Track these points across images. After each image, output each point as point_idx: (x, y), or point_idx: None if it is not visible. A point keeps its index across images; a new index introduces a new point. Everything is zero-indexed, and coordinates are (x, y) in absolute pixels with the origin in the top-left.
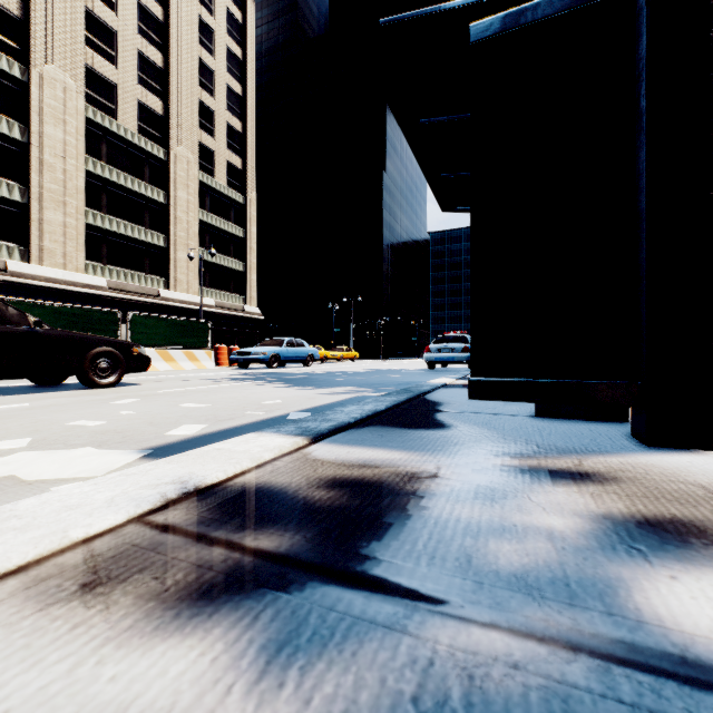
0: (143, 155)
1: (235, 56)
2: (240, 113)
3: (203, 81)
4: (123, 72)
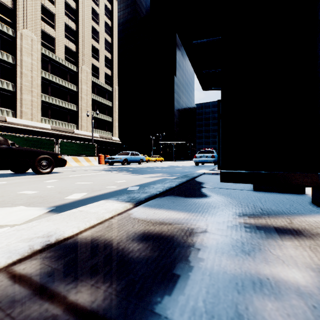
0: (67, 69)
1: (108, 25)
2: (110, 50)
3: (93, 36)
4: (58, 32)
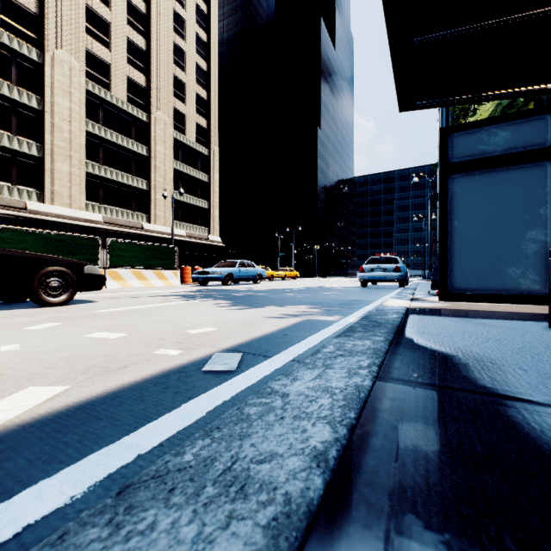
0: (130, 118)
1: (202, 39)
2: (205, 84)
3: (176, 60)
4: (115, 55)
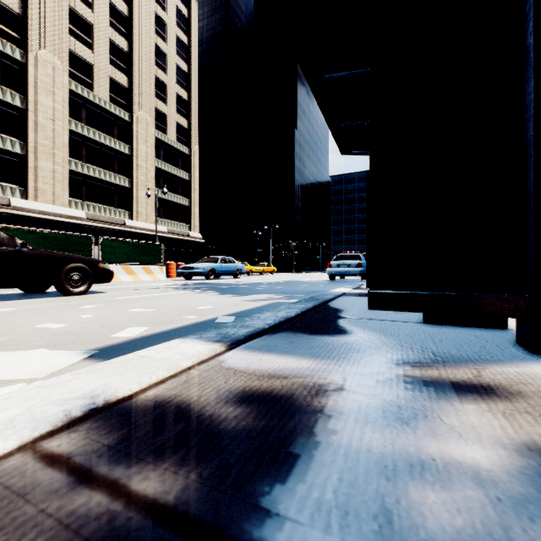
0: (112, 118)
1: (182, 42)
2: (186, 85)
3: (158, 62)
4: (97, 55)
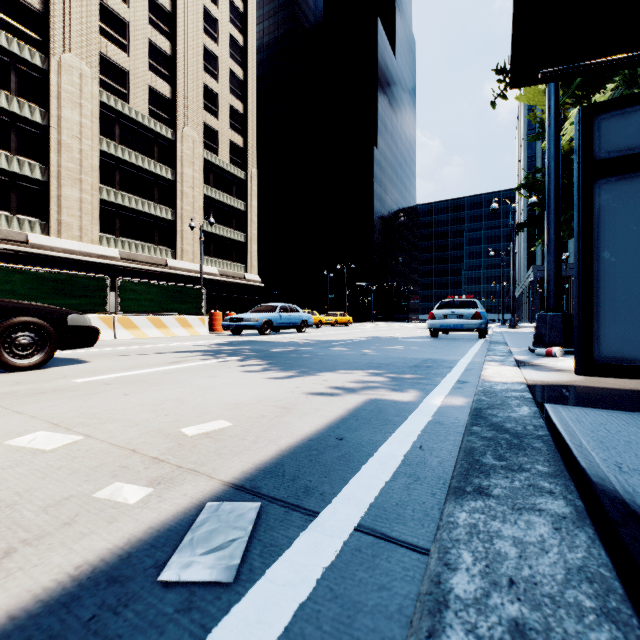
0: (152, 135)
1: (237, 42)
2: (241, 95)
3: (207, 67)
4: (134, 60)
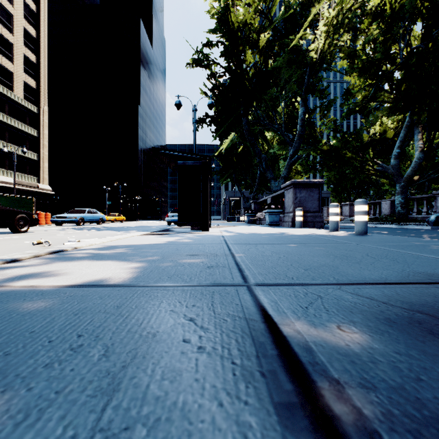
0: None
1: (30, 8)
2: (34, 49)
3: (3, 20)
4: None
